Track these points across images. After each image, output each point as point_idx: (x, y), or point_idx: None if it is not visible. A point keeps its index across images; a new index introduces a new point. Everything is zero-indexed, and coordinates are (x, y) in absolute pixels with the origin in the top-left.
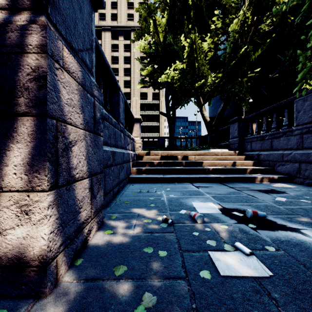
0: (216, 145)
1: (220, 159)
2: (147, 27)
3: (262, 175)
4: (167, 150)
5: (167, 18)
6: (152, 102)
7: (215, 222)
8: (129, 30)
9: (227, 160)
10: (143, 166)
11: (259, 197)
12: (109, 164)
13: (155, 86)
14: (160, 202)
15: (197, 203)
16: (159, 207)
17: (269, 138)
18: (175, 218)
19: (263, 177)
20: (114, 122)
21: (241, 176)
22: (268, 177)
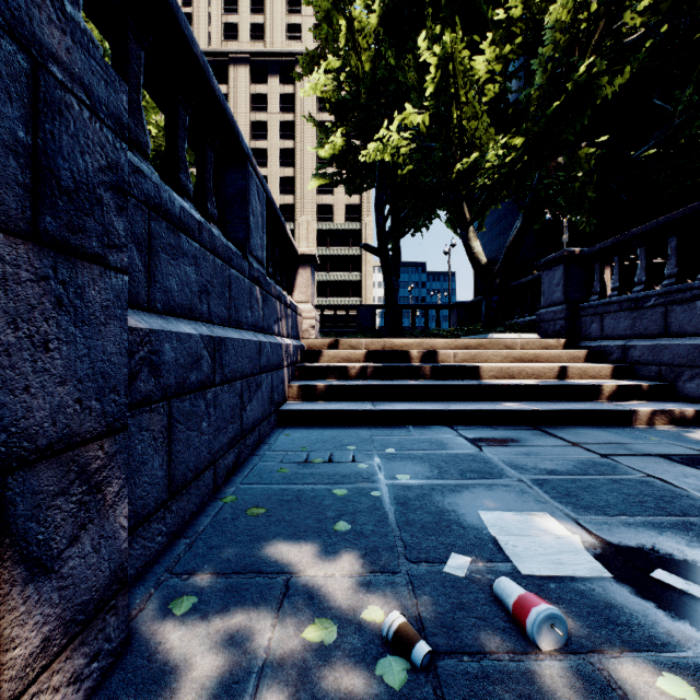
0: (504, 323)
1: (520, 359)
2: (333, 42)
3: (646, 404)
4: (381, 336)
5: (381, 14)
6: (344, 226)
7: (615, 642)
8: (292, 61)
9: (539, 361)
10: (320, 378)
11: (688, 485)
12: (197, 379)
13: (352, 184)
14: (368, 508)
15: (498, 514)
16: (366, 537)
17: (659, 303)
18: (434, 609)
19: (655, 411)
20: (225, 247)
21: (590, 407)
22: (669, 410)
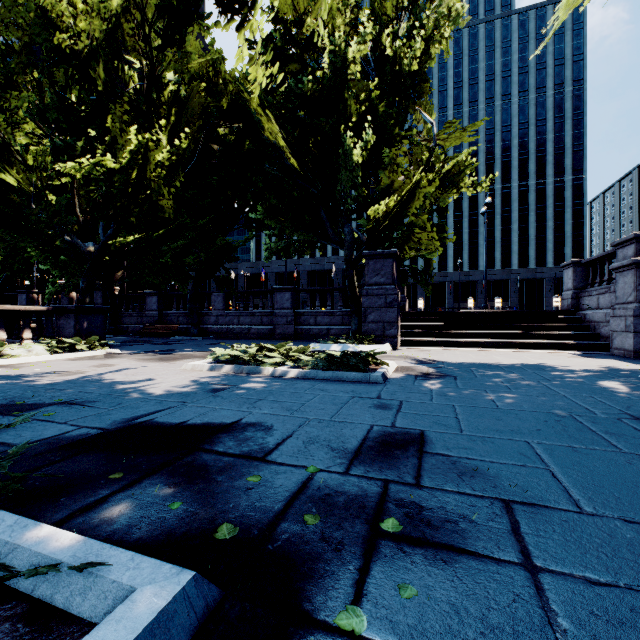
0: None
1: None
2: None
3: None
4: None
5: None
6: None
7: None
8: None
9: None
10: None
11: None
12: None
13: None
14: None
15: None
16: None
17: None
18: None
19: None
20: None
21: None
22: None
